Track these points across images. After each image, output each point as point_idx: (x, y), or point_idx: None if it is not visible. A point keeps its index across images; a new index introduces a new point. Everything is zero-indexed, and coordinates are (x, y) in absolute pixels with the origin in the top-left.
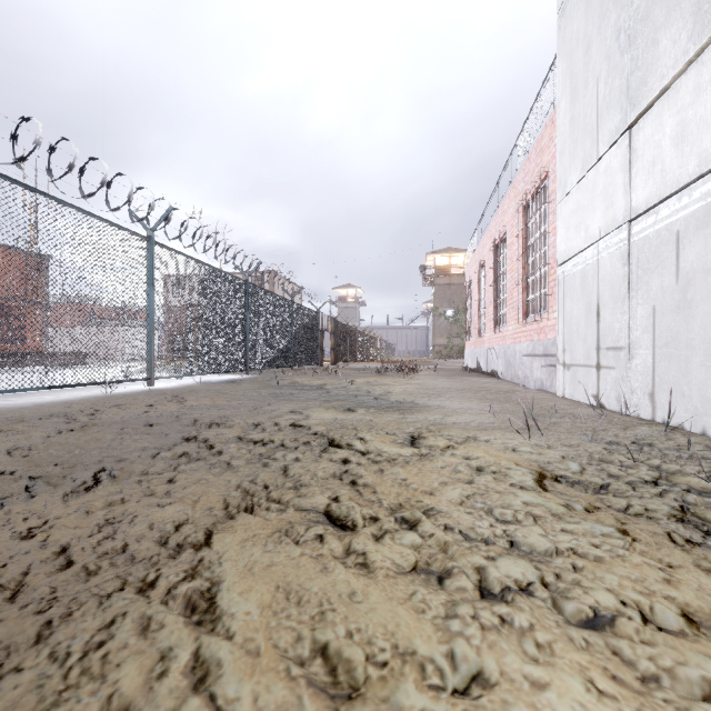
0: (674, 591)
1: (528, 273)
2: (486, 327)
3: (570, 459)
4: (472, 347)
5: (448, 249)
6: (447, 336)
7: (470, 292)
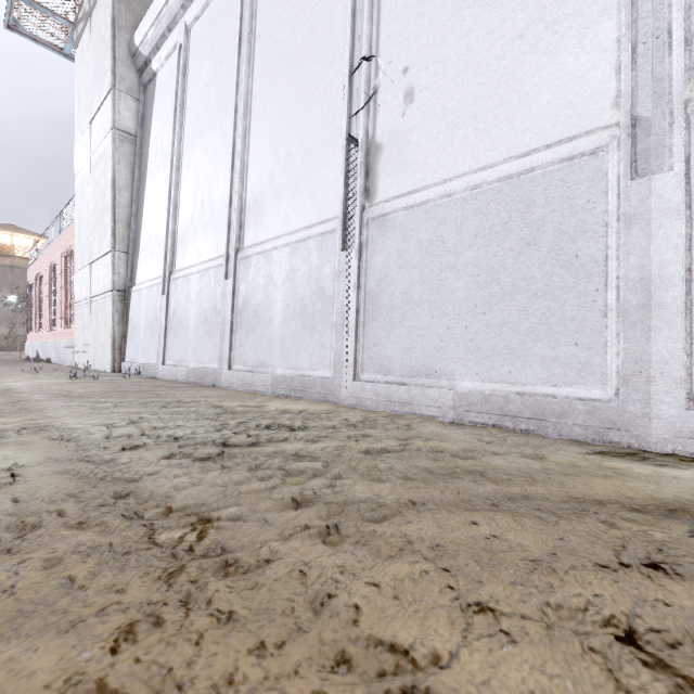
0: (37, 379)
1: (68, 298)
2: (44, 325)
3: (42, 375)
4: (34, 340)
5: (10, 226)
6: (8, 324)
7: (32, 293)
